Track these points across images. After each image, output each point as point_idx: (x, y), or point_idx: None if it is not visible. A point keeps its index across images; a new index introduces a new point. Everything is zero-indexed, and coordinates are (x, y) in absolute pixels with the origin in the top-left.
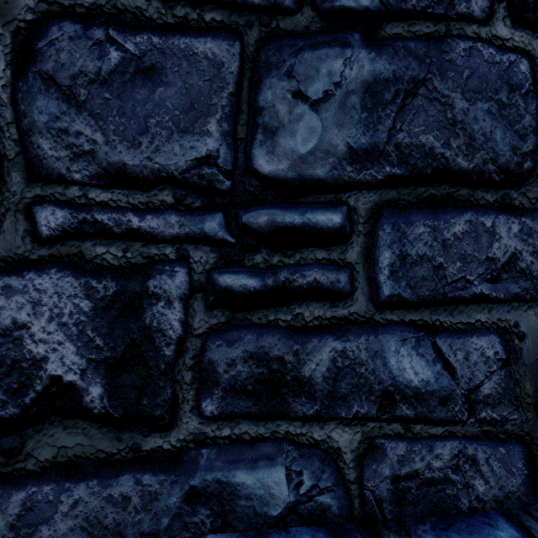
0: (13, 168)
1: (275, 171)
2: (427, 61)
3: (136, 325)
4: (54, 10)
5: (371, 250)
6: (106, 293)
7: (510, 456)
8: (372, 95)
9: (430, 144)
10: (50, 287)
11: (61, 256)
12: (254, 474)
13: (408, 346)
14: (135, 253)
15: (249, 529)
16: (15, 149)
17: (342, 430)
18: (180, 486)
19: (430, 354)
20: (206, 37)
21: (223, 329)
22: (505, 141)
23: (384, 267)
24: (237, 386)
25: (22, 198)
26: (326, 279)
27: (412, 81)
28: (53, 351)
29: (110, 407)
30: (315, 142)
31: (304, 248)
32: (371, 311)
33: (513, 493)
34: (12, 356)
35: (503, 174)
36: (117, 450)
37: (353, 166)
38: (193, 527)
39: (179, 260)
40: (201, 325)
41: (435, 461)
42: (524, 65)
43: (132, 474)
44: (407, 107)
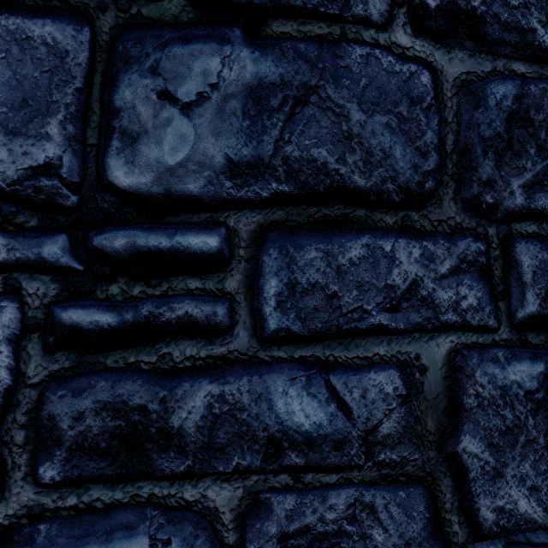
0: None
1: (136, 185)
2: (320, 66)
3: None
4: None
5: (255, 277)
6: None
7: (411, 499)
8: (256, 100)
9: (323, 158)
10: None
11: None
12: None
13: (298, 386)
14: None
15: None
16: None
17: (220, 487)
18: None
19: (323, 393)
20: (44, 18)
21: (67, 376)
22: (406, 158)
23: (270, 297)
24: (86, 444)
25: None
26: (200, 312)
27: (302, 87)
28: None
29: None
30: (187, 152)
31: (173, 276)
32: (254, 348)
33: (414, 539)
34: None
35: (404, 194)
36: None
37: (233, 181)
38: None
39: (7, 292)
40: (38, 372)
41: (328, 512)
42: (426, 78)
43: None
44: (296, 116)
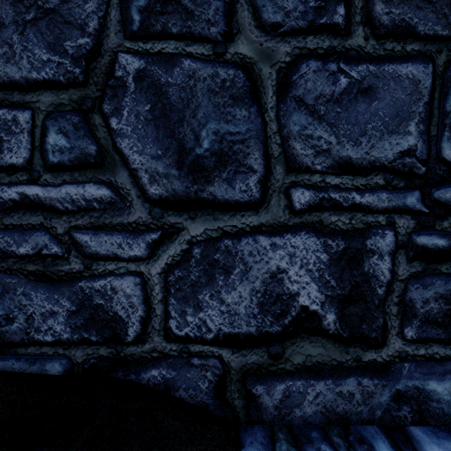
0: (277, 163)
1: None
2: None
3: (358, 272)
4: (303, 53)
5: None
6: (337, 249)
7: None
8: None
9: None
10: (300, 245)
11: (308, 223)
12: (442, 384)
13: None
14: (357, 220)
15: (438, 424)
16: (278, 150)
17: None
18: (388, 388)
19: None
20: (407, 63)
21: (419, 276)
22: None
23: None
24: (430, 318)
25: (282, 184)
26: None
27: None
28: (302, 289)
29: (340, 329)
30: None
31: None
32: None
33: None
34: (276, 291)
35: None
36: (345, 359)
37: None
38: (398, 419)
39: (388, 225)
40: (403, 273)
41: None
42: None
43: (355, 377)
44: None
